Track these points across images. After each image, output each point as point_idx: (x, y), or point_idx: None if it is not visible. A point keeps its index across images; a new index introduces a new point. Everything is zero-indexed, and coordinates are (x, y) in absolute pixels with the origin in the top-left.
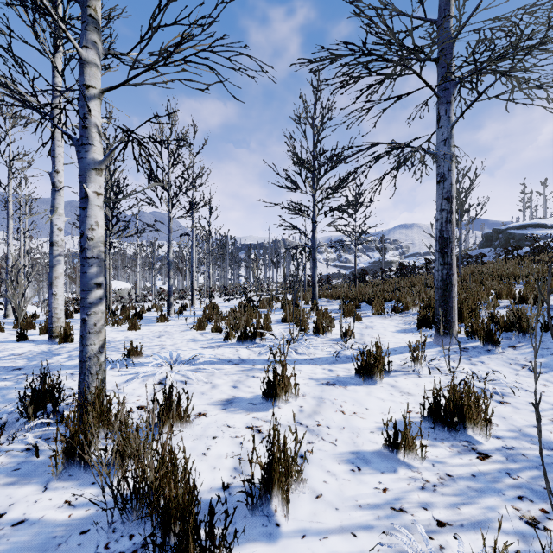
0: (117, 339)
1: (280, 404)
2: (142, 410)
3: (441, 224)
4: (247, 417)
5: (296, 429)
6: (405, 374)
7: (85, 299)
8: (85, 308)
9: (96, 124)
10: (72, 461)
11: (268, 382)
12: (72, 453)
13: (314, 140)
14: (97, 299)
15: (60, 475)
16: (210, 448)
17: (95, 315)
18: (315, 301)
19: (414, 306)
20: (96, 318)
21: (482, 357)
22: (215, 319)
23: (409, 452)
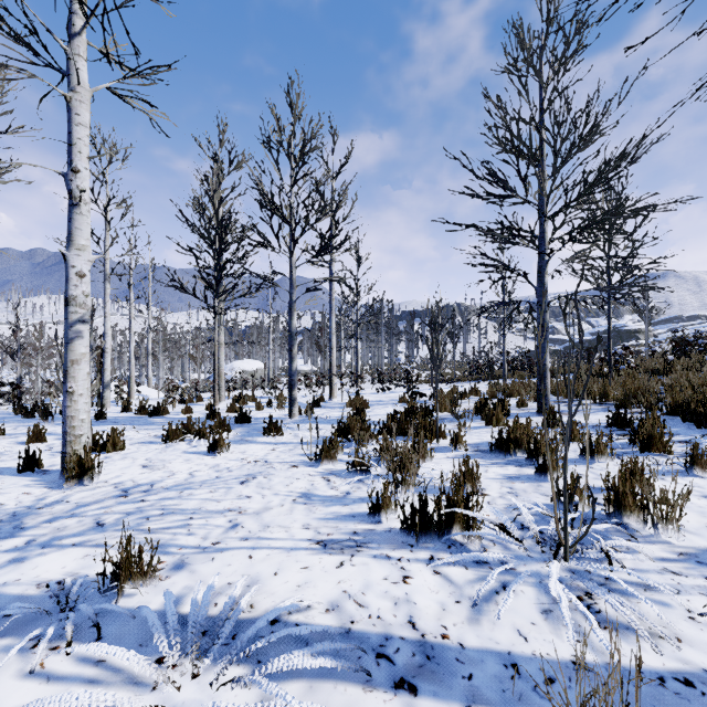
0: (172, 479)
1: None
2: None
3: None
4: None
5: None
6: None
7: None
8: None
9: None
10: None
11: None
12: None
13: (541, 100)
14: None
15: None
16: None
17: None
18: (553, 406)
19: None
20: None
21: None
22: (357, 439)
23: None
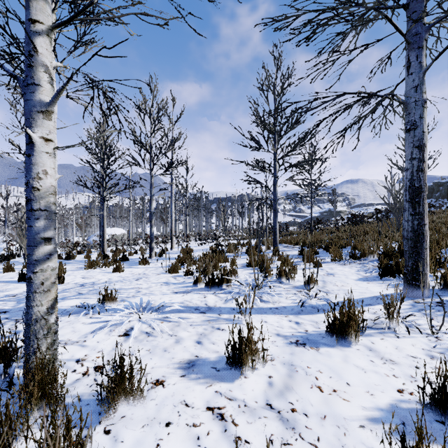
0: (102, 281)
1: (246, 372)
2: (97, 373)
3: (412, 173)
4: (209, 391)
5: None
6: (380, 333)
7: (31, 255)
8: (31, 265)
9: (43, 63)
10: None
11: (232, 346)
12: None
13: (275, 104)
14: (44, 255)
15: None
16: (160, 445)
17: (42, 273)
18: (277, 247)
19: (372, 253)
20: (43, 276)
21: None
22: (188, 263)
23: None
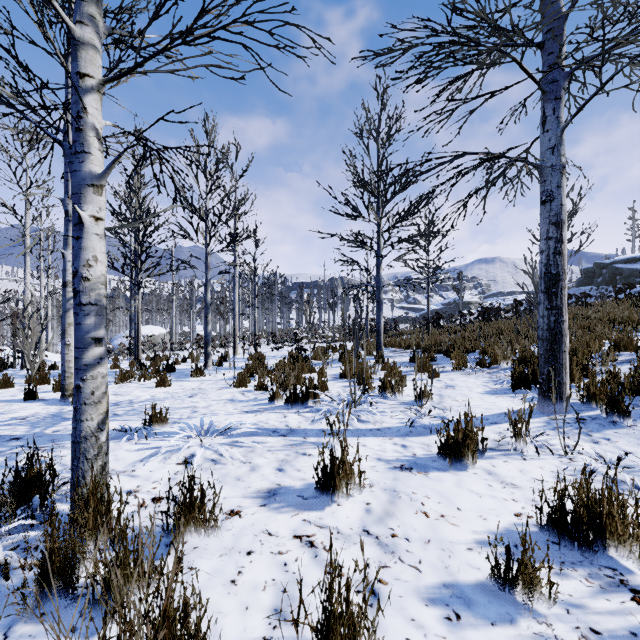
0: (142, 398)
1: (339, 499)
2: (157, 505)
3: (548, 256)
4: (295, 520)
5: (366, 563)
6: (504, 455)
7: (79, 359)
8: (80, 371)
9: (94, 126)
10: (49, 590)
11: (323, 469)
12: (48, 579)
13: (378, 157)
14: (95, 359)
15: (30, 614)
16: (242, 572)
17: (93, 381)
18: (381, 351)
19: (505, 359)
20: (94, 384)
21: (606, 432)
22: (259, 374)
23: (531, 589)
